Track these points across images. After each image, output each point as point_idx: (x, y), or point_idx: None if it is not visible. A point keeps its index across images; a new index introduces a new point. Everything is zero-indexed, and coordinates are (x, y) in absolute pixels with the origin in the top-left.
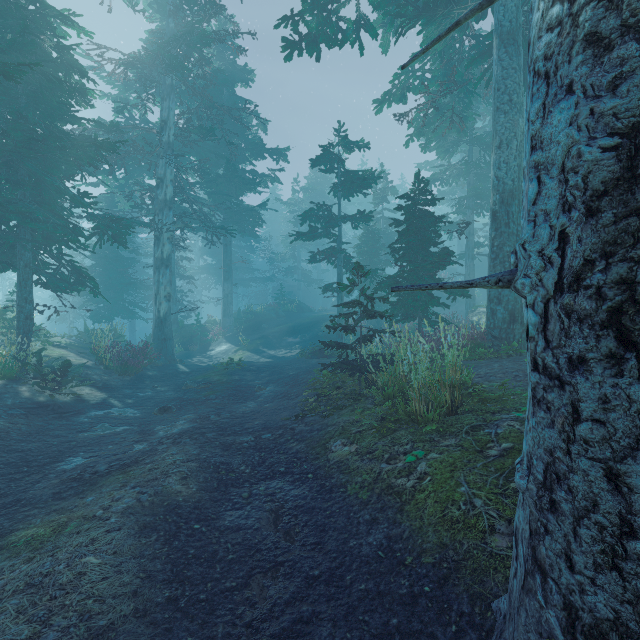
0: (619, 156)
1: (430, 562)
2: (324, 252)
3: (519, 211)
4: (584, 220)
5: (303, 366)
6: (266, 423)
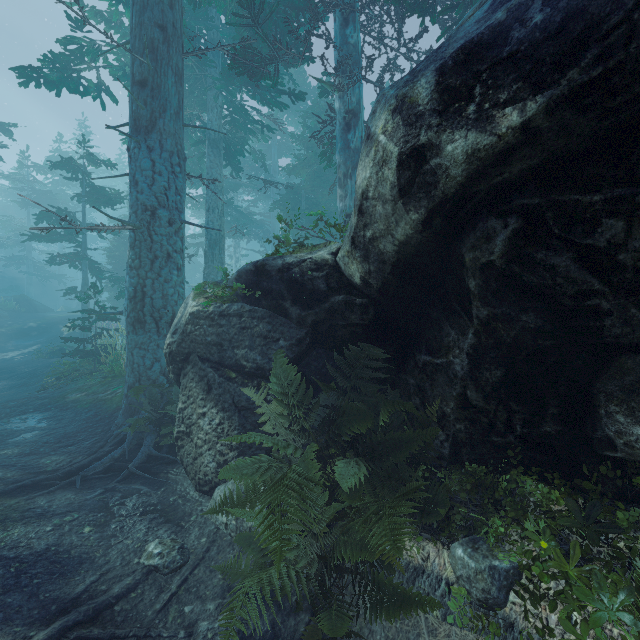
0: (134, 292)
1: (111, 411)
2: (66, 257)
3: (220, 254)
4: (130, 303)
5: (41, 364)
6: (9, 399)
